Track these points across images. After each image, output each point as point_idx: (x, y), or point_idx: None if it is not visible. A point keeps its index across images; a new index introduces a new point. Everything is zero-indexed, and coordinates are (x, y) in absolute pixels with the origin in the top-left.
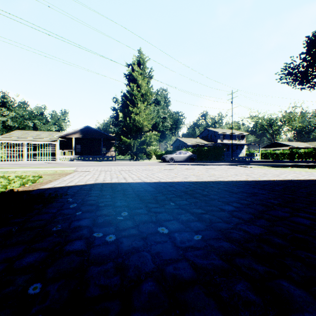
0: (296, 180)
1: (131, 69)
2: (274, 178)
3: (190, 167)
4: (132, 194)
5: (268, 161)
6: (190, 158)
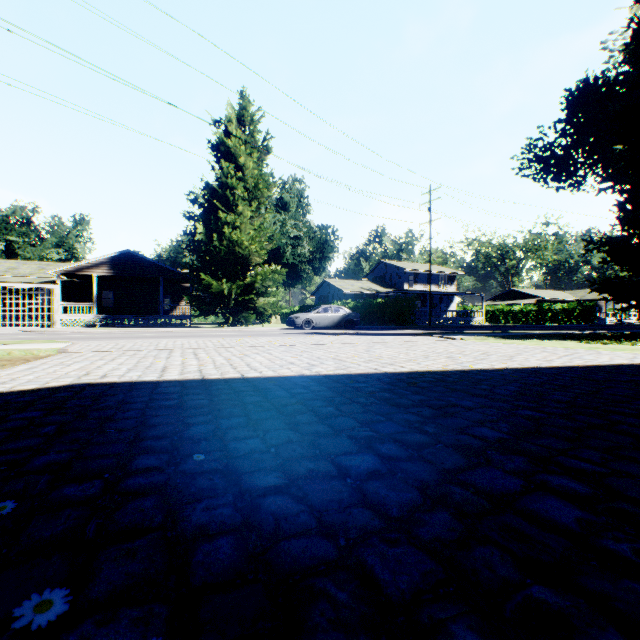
0: (546, 368)
1: (219, 128)
2: (502, 364)
3: (338, 340)
4: (130, 419)
5: (498, 326)
6: (346, 320)
